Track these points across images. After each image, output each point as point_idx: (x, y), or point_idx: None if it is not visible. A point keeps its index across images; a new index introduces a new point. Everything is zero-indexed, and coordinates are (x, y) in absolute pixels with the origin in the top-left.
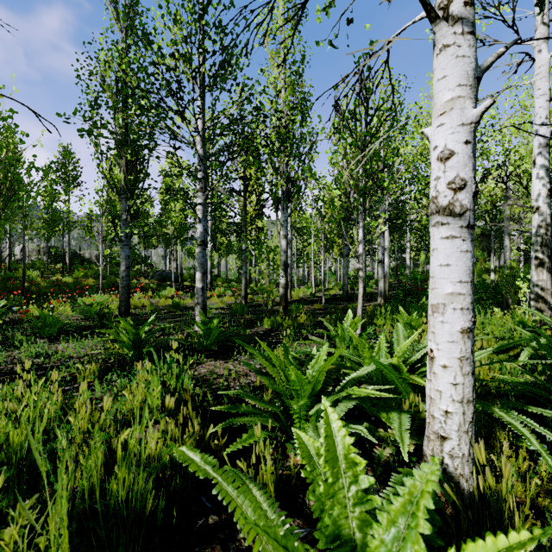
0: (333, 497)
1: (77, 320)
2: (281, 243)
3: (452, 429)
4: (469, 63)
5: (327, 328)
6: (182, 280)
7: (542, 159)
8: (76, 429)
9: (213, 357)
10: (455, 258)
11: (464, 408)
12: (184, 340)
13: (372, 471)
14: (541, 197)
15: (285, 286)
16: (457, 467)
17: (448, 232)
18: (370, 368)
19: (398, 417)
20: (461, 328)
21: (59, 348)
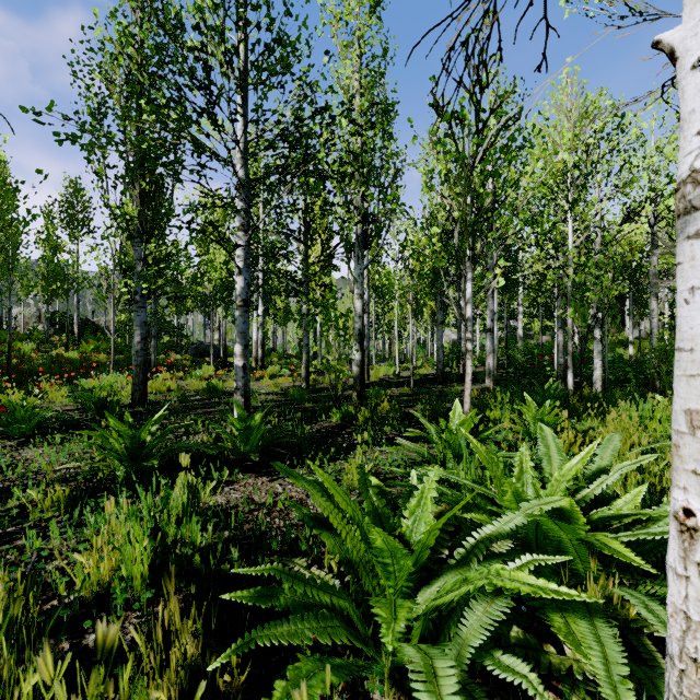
0: None
1: (71, 411)
2: (355, 305)
3: None
4: None
5: (419, 422)
6: (225, 356)
7: None
8: None
9: (253, 471)
10: None
11: None
12: (211, 444)
13: None
14: None
15: (360, 364)
16: None
17: None
18: (519, 518)
19: (595, 636)
20: None
21: (30, 455)
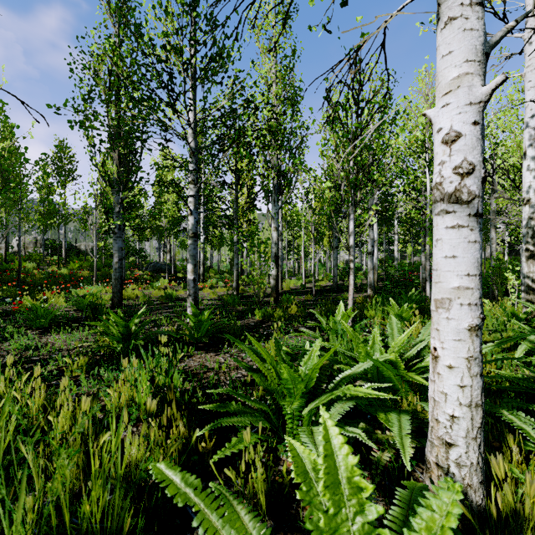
0: (335, 531)
1: (70, 311)
2: (272, 235)
3: (459, 435)
4: (478, 37)
5: (318, 319)
6: (175, 272)
7: (533, 151)
8: (57, 430)
9: (204, 349)
10: (462, 249)
11: (472, 412)
12: (174, 332)
13: (370, 478)
14: (531, 189)
15: (276, 278)
16: (465, 476)
17: (455, 221)
18: (366, 365)
19: (398, 419)
20: (468, 325)
21: (50, 340)
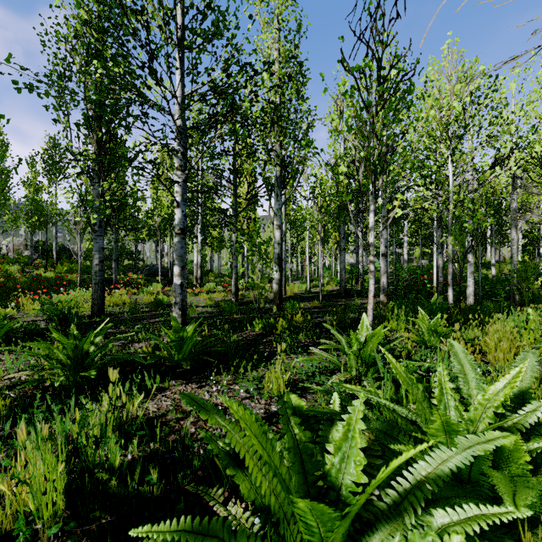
0: None
1: (40, 321)
2: (275, 234)
3: None
4: None
5: (328, 331)
6: (172, 275)
7: None
8: None
9: (185, 377)
10: None
11: None
12: (148, 353)
13: None
14: None
15: (279, 282)
16: None
17: None
18: (459, 459)
19: None
20: None
21: None
